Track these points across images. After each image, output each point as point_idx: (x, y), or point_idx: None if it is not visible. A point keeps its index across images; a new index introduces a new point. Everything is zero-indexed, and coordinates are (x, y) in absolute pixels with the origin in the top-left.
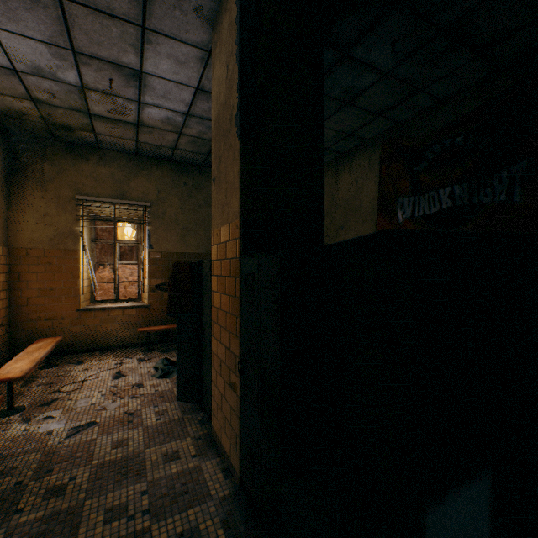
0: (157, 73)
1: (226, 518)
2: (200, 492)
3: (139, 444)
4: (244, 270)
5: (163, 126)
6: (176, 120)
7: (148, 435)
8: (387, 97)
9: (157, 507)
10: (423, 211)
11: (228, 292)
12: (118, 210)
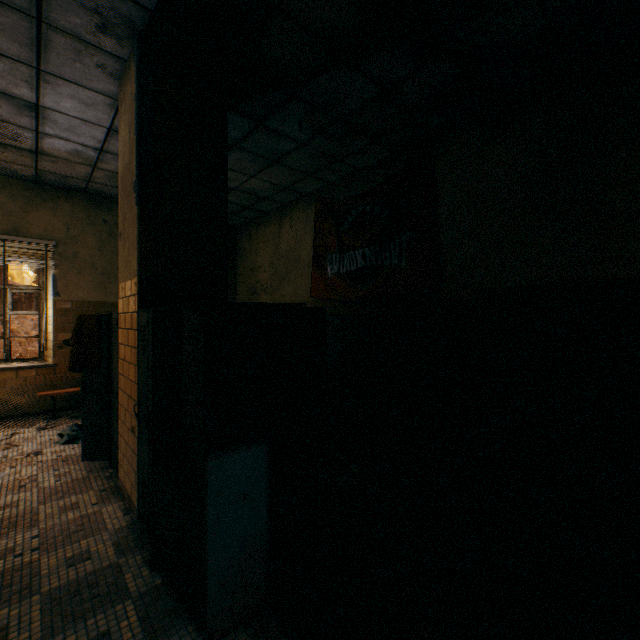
0: (59, 109)
1: (119, 540)
2: (97, 528)
3: (32, 503)
4: (140, 323)
5: (71, 157)
6: (87, 154)
7: (44, 494)
8: (311, 162)
9: (49, 544)
10: (346, 268)
11: (130, 343)
12: (9, 248)
